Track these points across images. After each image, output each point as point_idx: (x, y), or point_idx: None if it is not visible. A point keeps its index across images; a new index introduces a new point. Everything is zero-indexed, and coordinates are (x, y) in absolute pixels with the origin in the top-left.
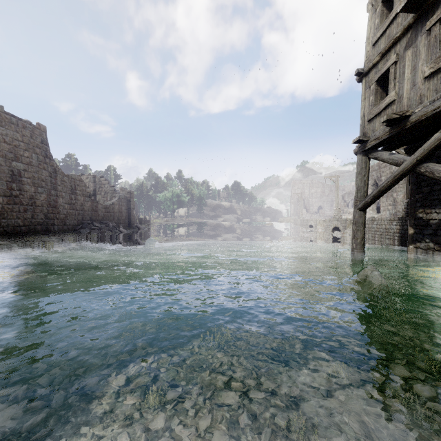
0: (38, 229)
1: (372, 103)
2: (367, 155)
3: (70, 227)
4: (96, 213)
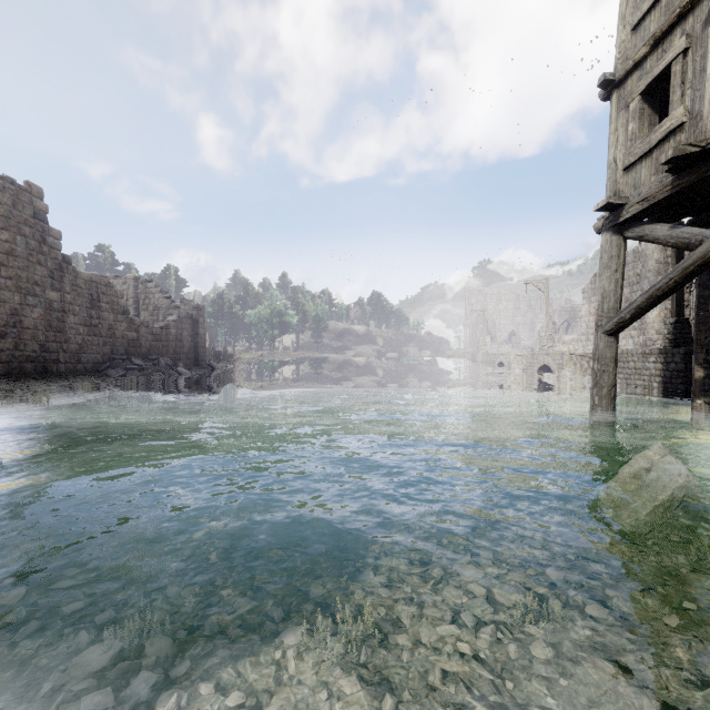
0: (28, 370)
1: (633, 134)
2: (622, 233)
3: (89, 366)
4: (136, 342)
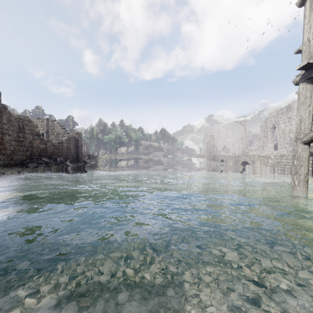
0: None
1: None
2: None
3: (18, 162)
4: (45, 149)
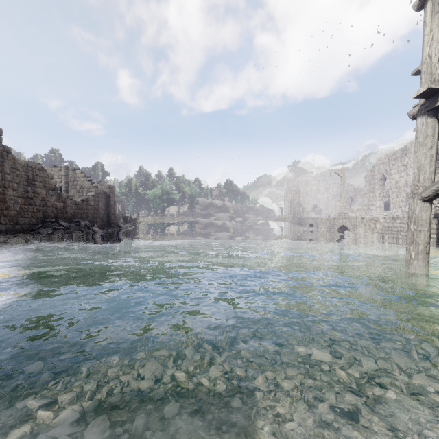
0: None
1: None
2: (436, 116)
3: (25, 227)
4: (63, 209)
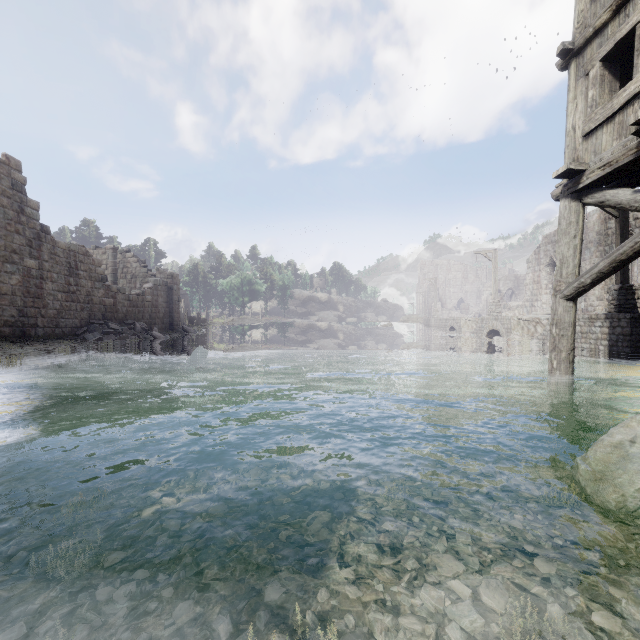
0: (7, 334)
1: (593, 101)
2: (580, 199)
3: (67, 331)
4: (113, 307)
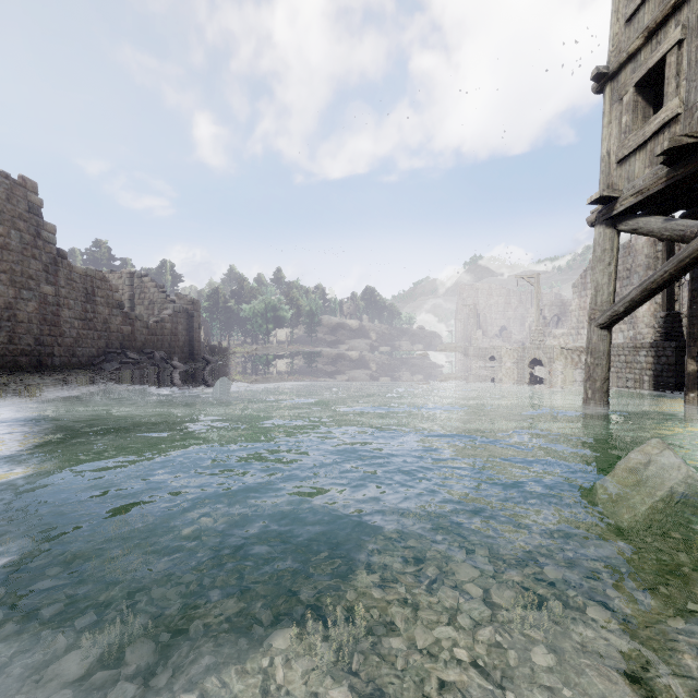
0: (23, 364)
1: (626, 127)
2: (615, 226)
3: (84, 360)
4: (131, 335)
